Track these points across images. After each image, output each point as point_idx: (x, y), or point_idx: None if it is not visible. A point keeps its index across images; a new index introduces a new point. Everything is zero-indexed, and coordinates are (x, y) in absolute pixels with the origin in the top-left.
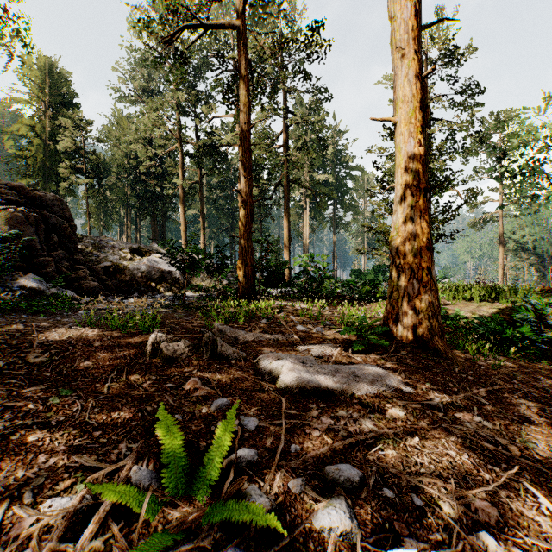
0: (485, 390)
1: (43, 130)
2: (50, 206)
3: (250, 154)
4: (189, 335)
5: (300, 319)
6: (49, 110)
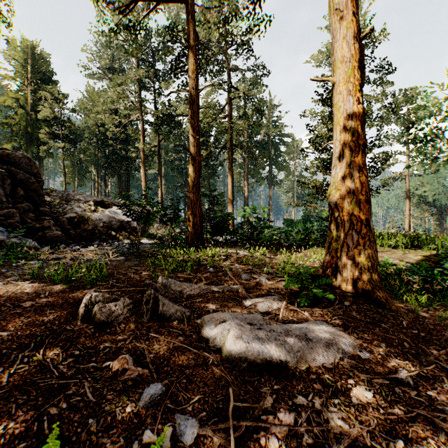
0: (444, 352)
1: (26, 102)
2: (18, 163)
3: (198, 117)
4: (133, 289)
5: (244, 267)
6: (31, 85)
